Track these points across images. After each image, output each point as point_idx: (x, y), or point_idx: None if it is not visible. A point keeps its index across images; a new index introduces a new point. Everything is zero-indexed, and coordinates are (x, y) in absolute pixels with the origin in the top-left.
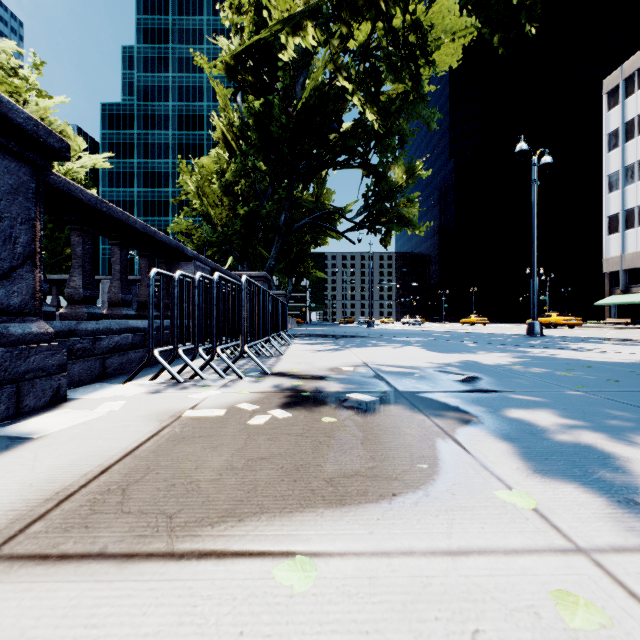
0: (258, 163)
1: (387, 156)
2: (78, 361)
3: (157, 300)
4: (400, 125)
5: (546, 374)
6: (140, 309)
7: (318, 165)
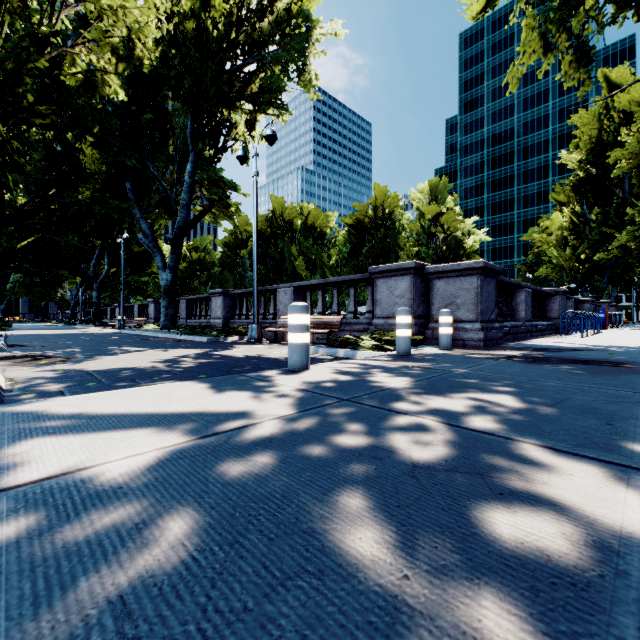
0: None
1: None
2: None
3: None
4: None
5: None
6: None
7: None
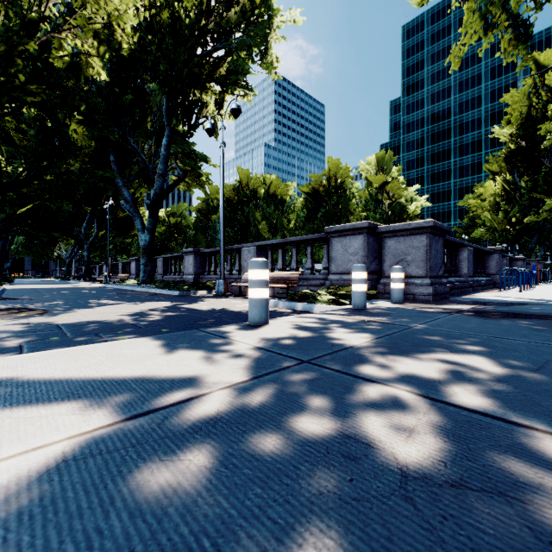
0: None
1: None
2: None
3: None
4: None
5: None
6: None
7: None
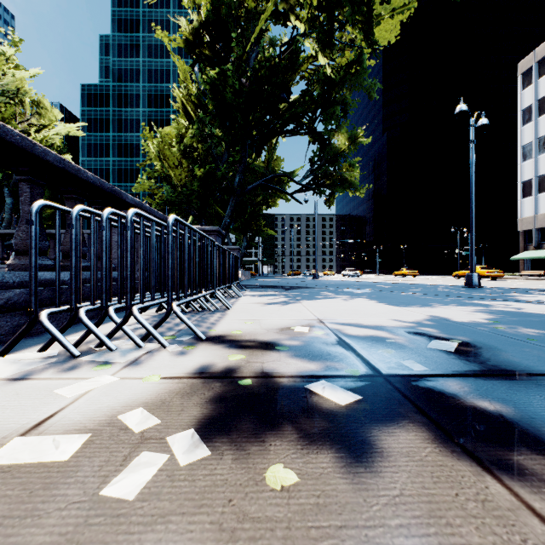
0: (215, 131)
1: (331, 123)
2: None
3: None
4: (343, 95)
5: None
6: (65, 259)
7: (269, 133)
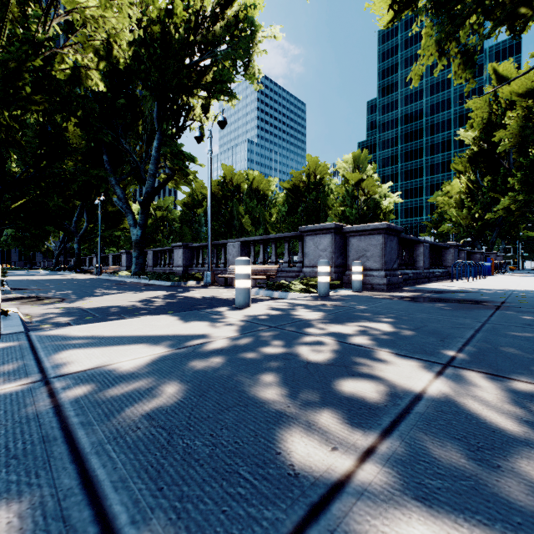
0: None
1: None
2: None
3: None
4: None
5: None
6: None
7: None
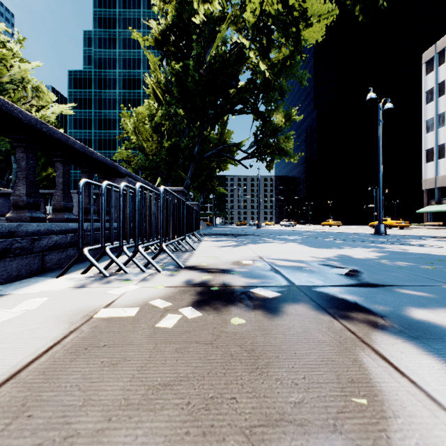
0: (178, 111)
1: (271, 105)
2: (16, 258)
3: (97, 207)
4: (280, 83)
5: (412, 267)
6: None
7: (221, 112)
